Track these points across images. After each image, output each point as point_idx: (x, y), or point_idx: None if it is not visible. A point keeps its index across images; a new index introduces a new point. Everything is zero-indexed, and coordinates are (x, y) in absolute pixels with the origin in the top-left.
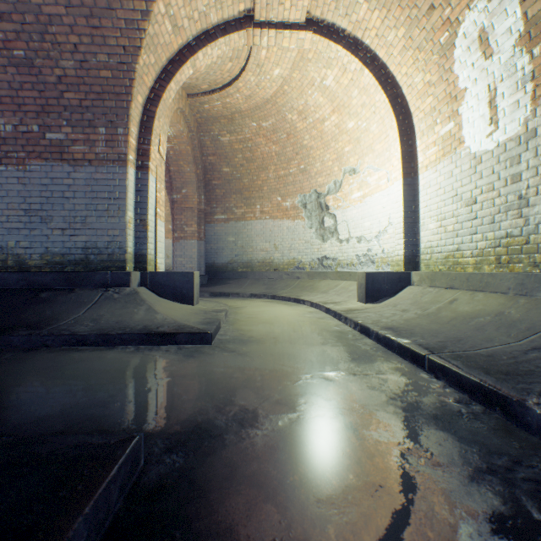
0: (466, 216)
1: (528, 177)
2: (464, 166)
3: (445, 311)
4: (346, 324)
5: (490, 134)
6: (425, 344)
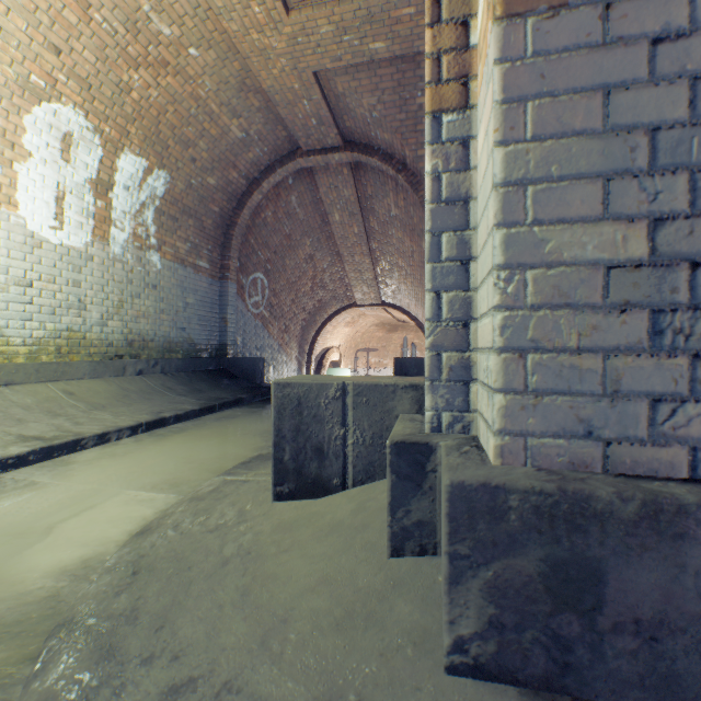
0: (18, 297)
1: (88, 288)
2: (17, 236)
3: (97, 400)
4: (106, 443)
5: (56, 229)
6: (196, 404)
